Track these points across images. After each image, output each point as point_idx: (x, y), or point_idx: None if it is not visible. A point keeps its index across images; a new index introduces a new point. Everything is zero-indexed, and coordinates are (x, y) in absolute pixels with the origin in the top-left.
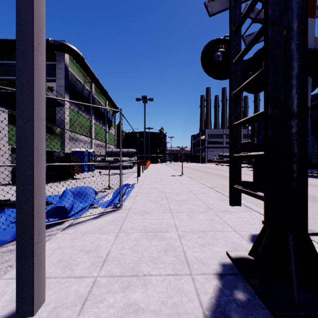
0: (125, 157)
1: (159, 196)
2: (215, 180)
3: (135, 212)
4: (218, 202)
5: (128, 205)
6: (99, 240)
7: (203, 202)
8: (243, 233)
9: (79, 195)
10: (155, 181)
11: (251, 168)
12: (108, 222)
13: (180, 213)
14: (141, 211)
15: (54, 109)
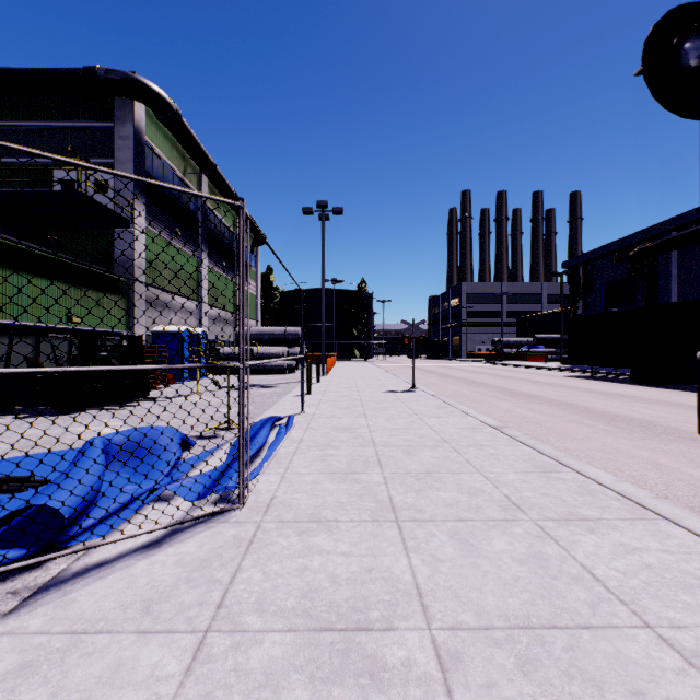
0: (280, 347)
1: (358, 454)
2: (497, 402)
3: (285, 522)
4: (533, 481)
5: (266, 491)
6: (120, 681)
7: (490, 481)
8: (687, 640)
9: (135, 452)
10: (347, 407)
11: (571, 372)
12: (185, 568)
13: (427, 525)
14: (304, 517)
15: (110, 232)
